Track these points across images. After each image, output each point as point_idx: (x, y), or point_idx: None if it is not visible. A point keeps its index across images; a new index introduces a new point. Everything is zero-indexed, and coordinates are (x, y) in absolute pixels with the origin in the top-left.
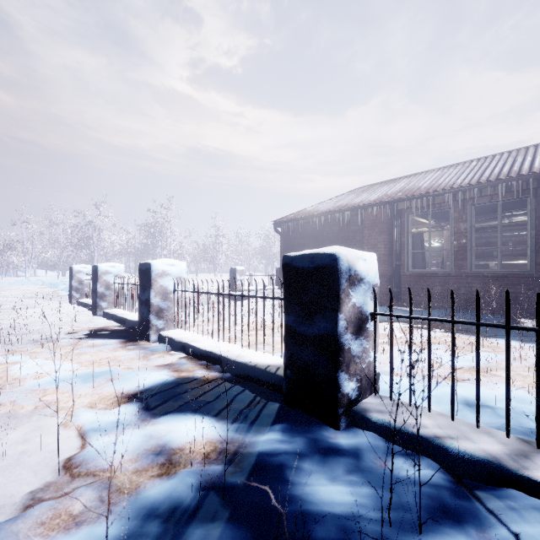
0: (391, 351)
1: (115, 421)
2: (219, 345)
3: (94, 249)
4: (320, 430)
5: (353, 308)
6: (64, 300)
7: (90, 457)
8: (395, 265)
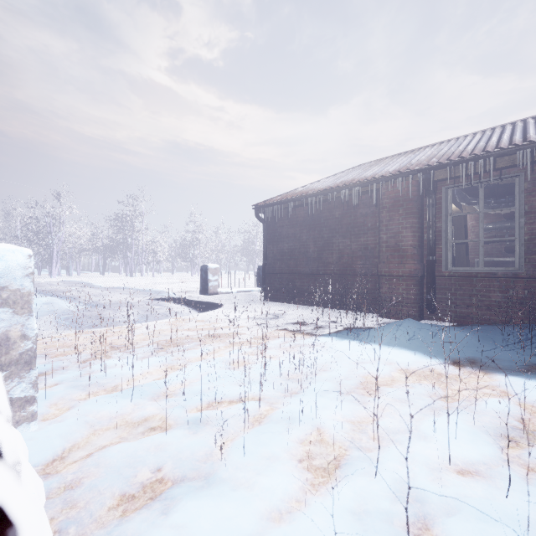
0: None
1: None
2: None
3: (52, 244)
4: None
5: None
6: None
7: None
8: (427, 261)
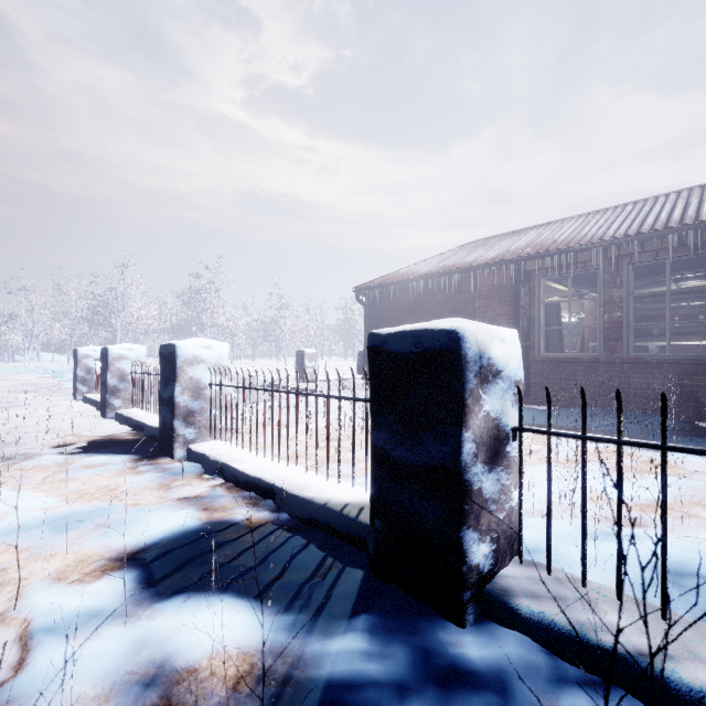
0: (548, 492)
1: (88, 610)
2: (273, 467)
3: (116, 325)
4: (432, 630)
5: (486, 420)
6: (68, 395)
7: (25, 694)
8: (521, 347)
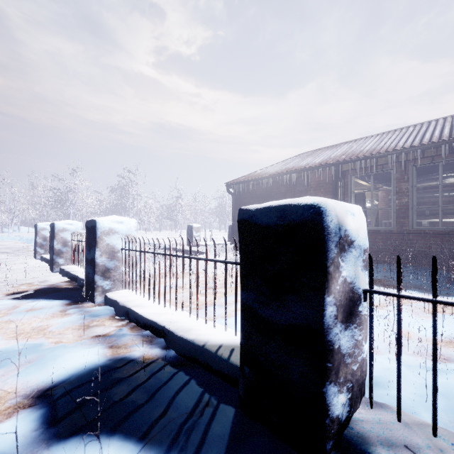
0: (399, 348)
1: None
2: (166, 312)
3: (69, 209)
4: None
5: (344, 285)
6: (32, 255)
7: None
8: None
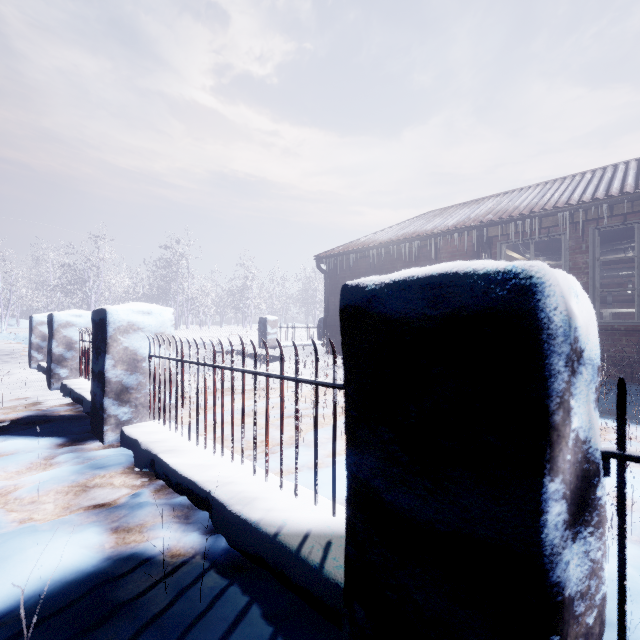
0: None
1: None
2: (215, 462)
3: (90, 294)
4: None
5: (575, 448)
6: (27, 362)
7: None
8: None
